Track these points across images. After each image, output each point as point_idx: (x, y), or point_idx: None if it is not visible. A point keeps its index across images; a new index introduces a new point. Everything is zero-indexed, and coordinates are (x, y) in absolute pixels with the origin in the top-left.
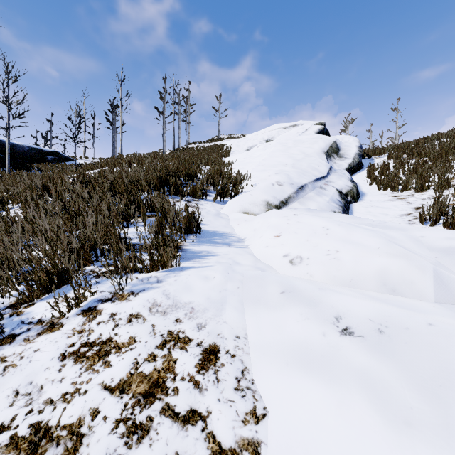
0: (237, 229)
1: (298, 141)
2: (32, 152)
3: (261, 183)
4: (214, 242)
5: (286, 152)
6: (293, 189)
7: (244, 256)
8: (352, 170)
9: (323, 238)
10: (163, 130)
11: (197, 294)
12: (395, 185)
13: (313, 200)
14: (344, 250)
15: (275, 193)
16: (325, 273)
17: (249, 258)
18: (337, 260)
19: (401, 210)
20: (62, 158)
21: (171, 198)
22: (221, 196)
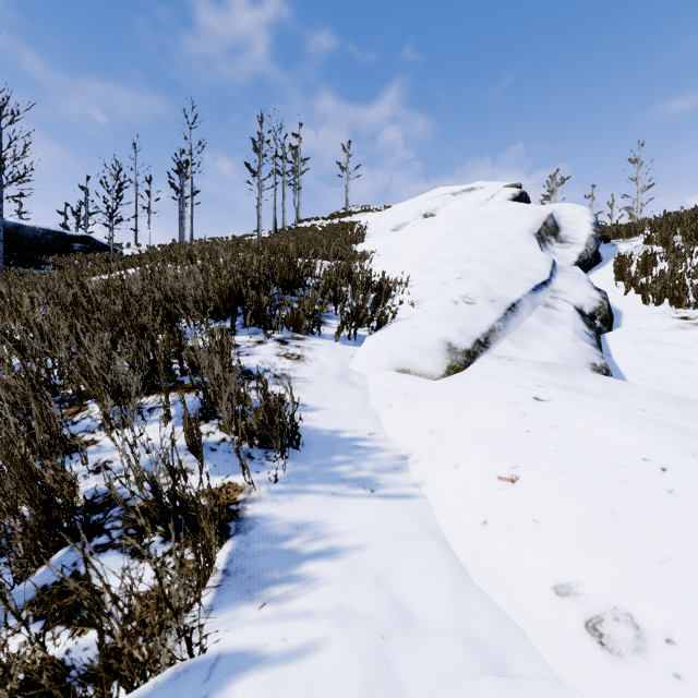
0: (387, 423)
1: (485, 214)
2: (49, 238)
3: (430, 298)
4: (332, 478)
5: (467, 235)
6: (496, 312)
7: (418, 552)
8: (586, 266)
9: (668, 511)
10: (259, 200)
11: None
12: (682, 295)
13: (542, 337)
14: None
15: (462, 322)
16: None
17: (436, 566)
18: None
19: None
20: (98, 247)
21: (248, 335)
22: (350, 329)
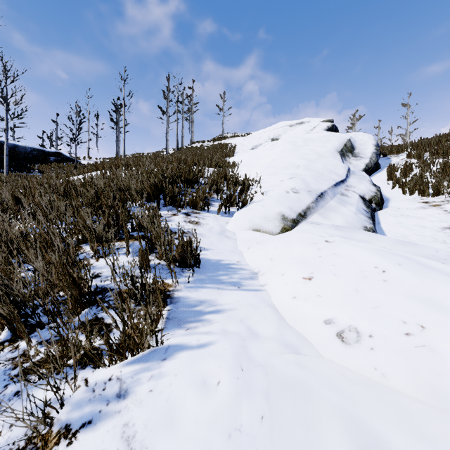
0: (247, 257)
1: (309, 139)
2: (34, 153)
3: (273, 190)
4: (218, 281)
5: (297, 152)
6: (311, 197)
7: (261, 312)
8: (370, 171)
9: (382, 289)
10: (167, 129)
11: (185, 439)
12: (425, 189)
13: (337, 212)
14: (434, 326)
15: (291, 203)
16: (411, 375)
17: (270, 317)
18: (430, 351)
19: (440, 222)
20: (65, 159)
21: (167, 210)
22: (226, 207)
